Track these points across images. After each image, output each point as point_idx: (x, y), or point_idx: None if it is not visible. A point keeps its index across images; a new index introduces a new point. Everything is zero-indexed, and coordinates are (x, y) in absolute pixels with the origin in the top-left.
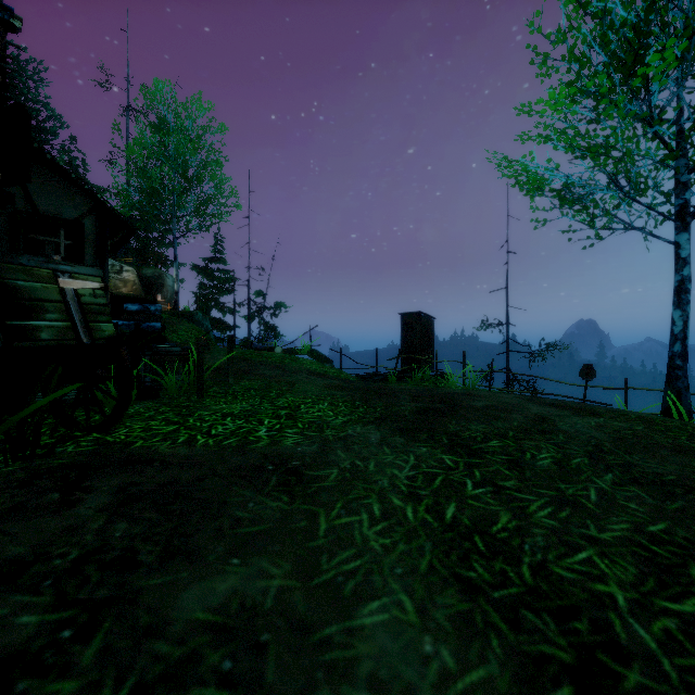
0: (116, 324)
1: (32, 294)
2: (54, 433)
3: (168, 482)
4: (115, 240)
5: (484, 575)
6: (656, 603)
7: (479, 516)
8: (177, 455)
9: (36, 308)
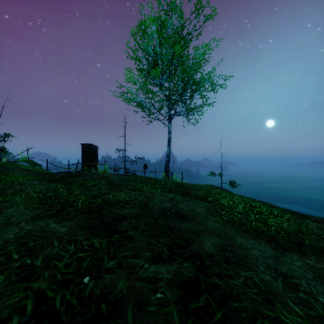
0: None
1: None
2: None
3: None
4: None
5: (49, 202)
6: (88, 200)
7: (58, 194)
8: None
9: None
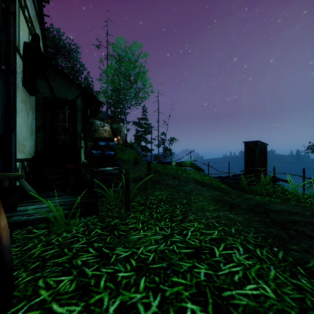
0: (92, 153)
1: None
2: None
3: None
4: (91, 109)
5: None
6: None
7: None
8: None
9: None
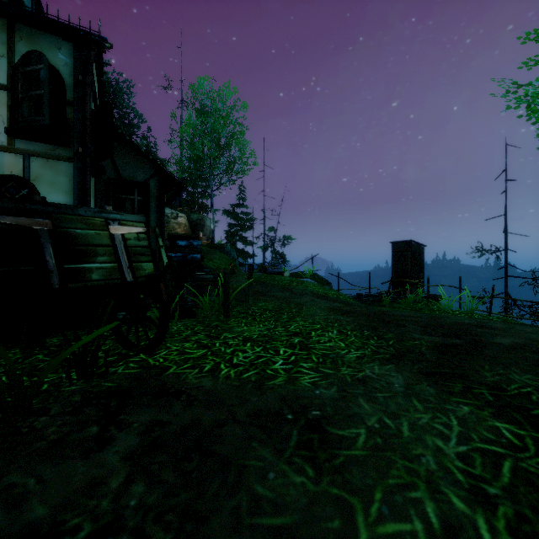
0: (171, 256)
1: (86, 240)
2: (107, 357)
3: (190, 425)
4: (170, 194)
5: None
6: None
7: None
8: (201, 388)
9: (89, 253)
